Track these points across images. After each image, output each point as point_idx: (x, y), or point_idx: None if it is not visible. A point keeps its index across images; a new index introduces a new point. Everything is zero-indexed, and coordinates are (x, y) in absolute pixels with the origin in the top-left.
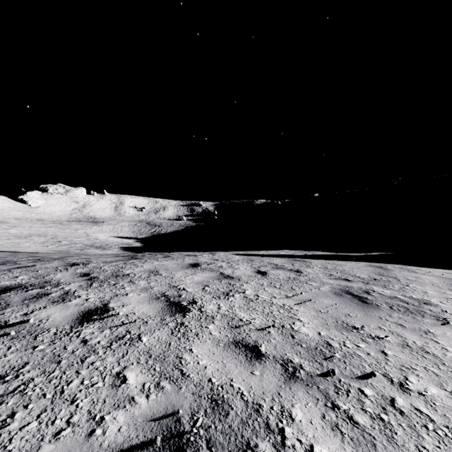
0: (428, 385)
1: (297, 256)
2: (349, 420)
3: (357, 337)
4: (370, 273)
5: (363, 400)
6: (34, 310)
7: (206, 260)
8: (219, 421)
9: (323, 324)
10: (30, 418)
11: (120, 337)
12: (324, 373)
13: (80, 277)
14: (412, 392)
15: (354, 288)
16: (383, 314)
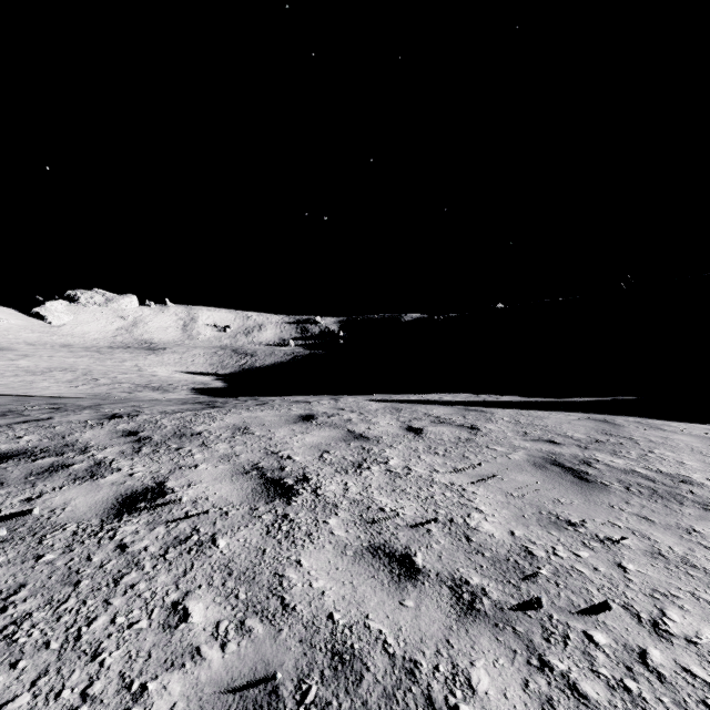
0: (701, 626)
1: (471, 402)
2: (572, 691)
3: (575, 540)
4: (589, 431)
5: (592, 653)
6: (43, 492)
7: (326, 409)
8: (345, 694)
9: (517, 517)
10: (18, 687)
11: (182, 539)
12: (523, 603)
13: (122, 438)
14: (674, 638)
15: (564, 456)
16: (615, 500)
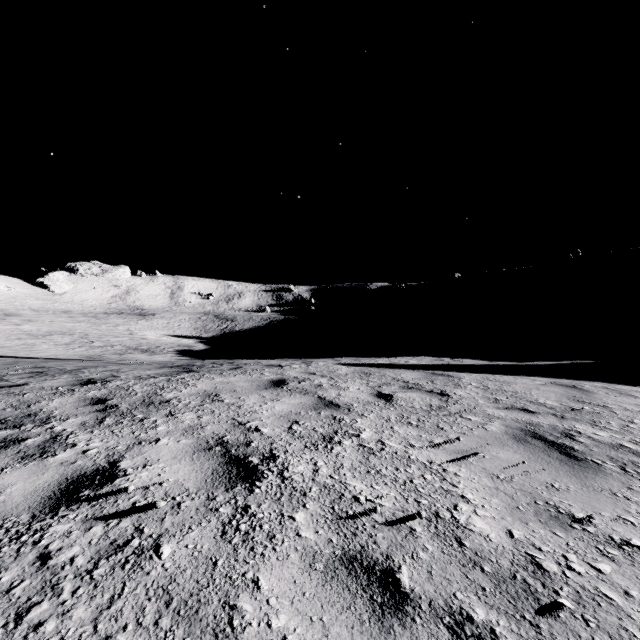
0: None
1: (436, 366)
2: None
3: (588, 545)
4: (560, 398)
5: None
6: None
7: (297, 374)
8: None
9: (510, 509)
10: None
11: (119, 544)
12: None
13: (88, 407)
14: None
15: (543, 427)
16: (615, 485)
